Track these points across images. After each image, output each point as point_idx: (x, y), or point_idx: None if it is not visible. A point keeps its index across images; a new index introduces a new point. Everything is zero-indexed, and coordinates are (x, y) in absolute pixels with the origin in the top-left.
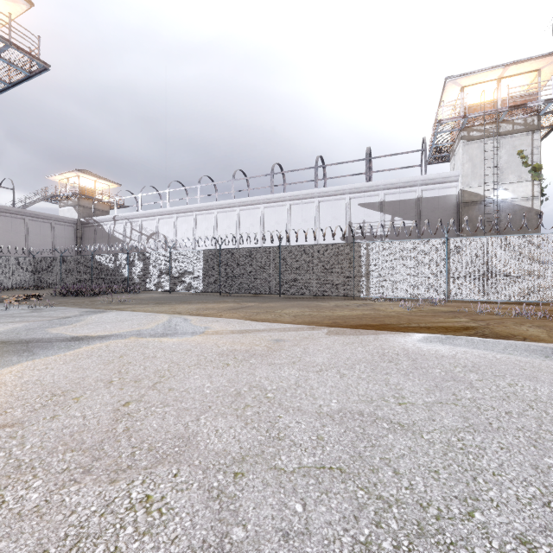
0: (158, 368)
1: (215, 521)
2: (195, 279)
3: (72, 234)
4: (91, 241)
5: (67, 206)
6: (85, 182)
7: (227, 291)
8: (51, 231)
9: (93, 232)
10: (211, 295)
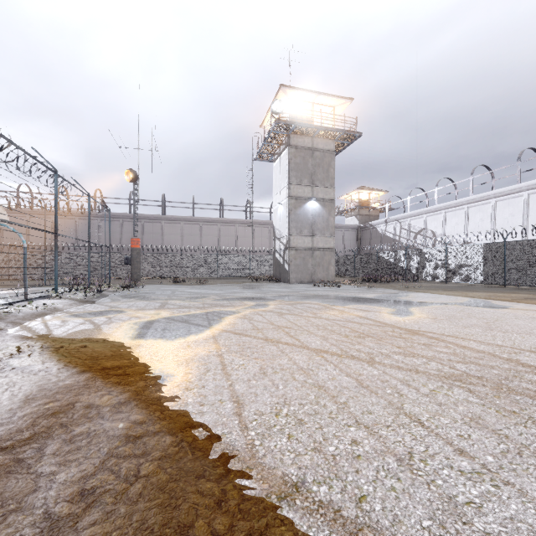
0: (491, 317)
1: None
2: (473, 271)
3: (354, 237)
4: (367, 241)
5: (351, 217)
6: (361, 196)
7: (514, 284)
8: (342, 236)
9: (369, 234)
10: (493, 287)
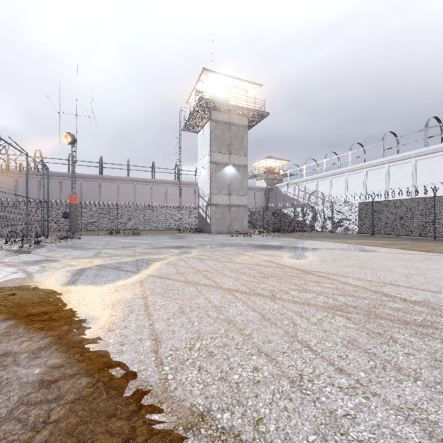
0: (363, 258)
1: (405, 277)
2: (351, 224)
3: (263, 196)
4: (273, 200)
5: (260, 180)
6: (269, 164)
7: (379, 233)
8: (254, 195)
9: (275, 194)
10: (365, 236)
